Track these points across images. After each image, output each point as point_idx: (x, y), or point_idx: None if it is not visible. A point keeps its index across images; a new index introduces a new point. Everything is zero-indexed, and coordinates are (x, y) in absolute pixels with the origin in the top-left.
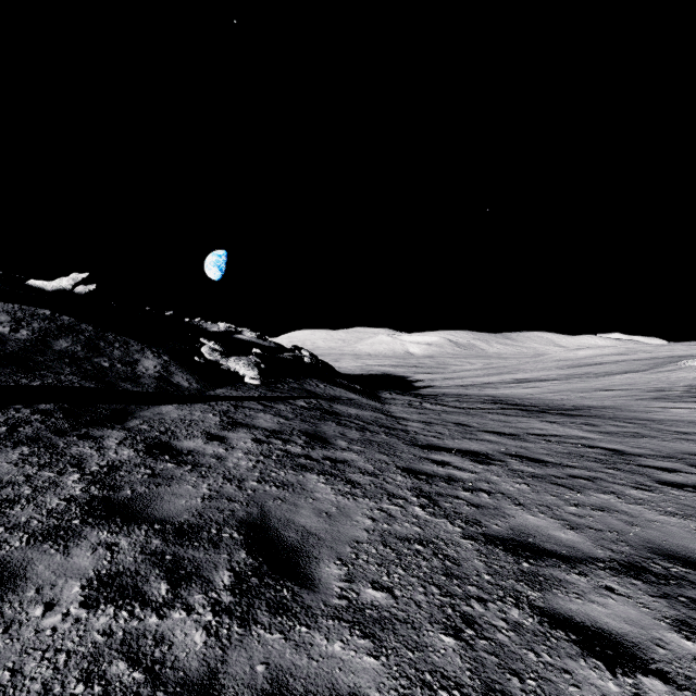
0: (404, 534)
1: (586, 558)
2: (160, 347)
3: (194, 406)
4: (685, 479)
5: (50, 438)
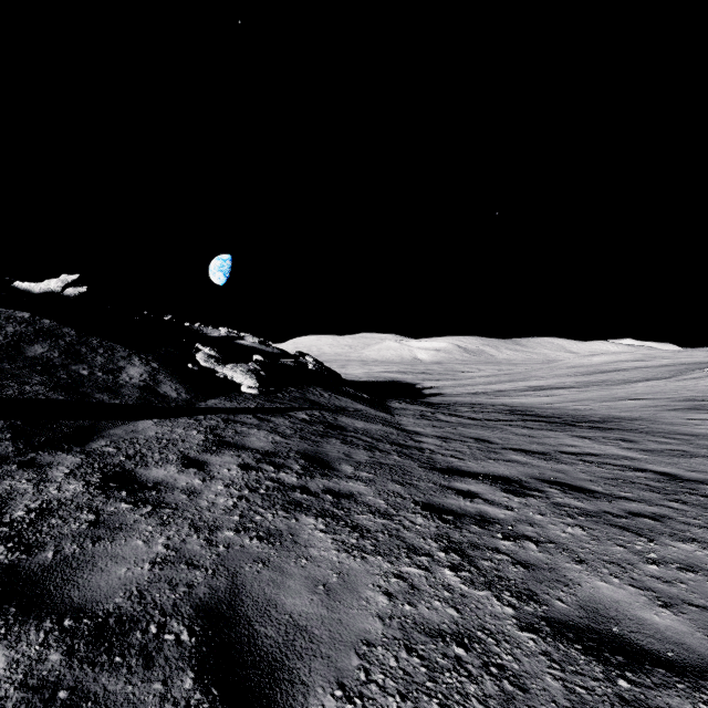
0: (434, 624)
1: (707, 667)
2: (150, 353)
3: (177, 420)
4: None
5: None
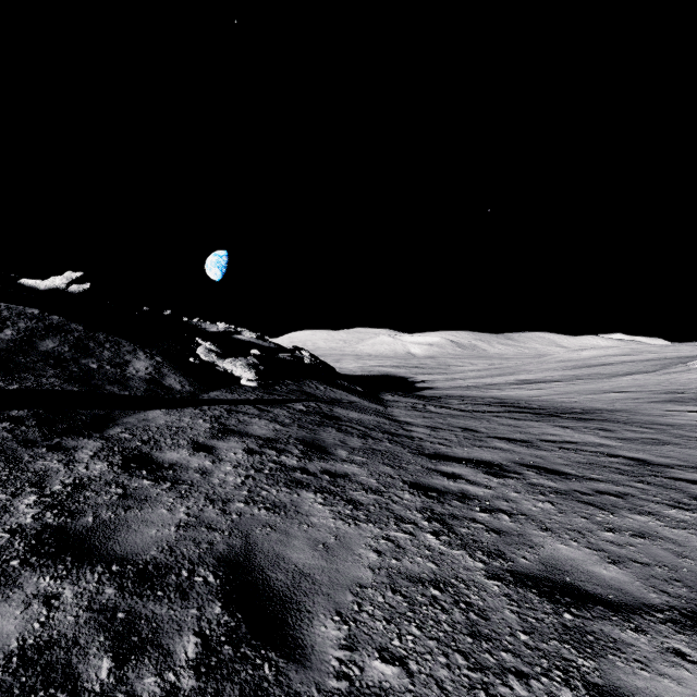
0: (416, 573)
1: (640, 605)
2: (153, 348)
3: (184, 410)
4: None
5: (15, 450)
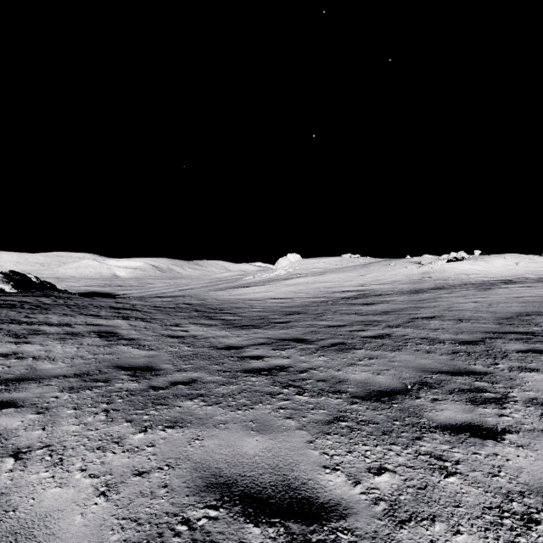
0: (103, 306)
1: (136, 306)
2: None
3: (5, 297)
4: (176, 301)
5: None
